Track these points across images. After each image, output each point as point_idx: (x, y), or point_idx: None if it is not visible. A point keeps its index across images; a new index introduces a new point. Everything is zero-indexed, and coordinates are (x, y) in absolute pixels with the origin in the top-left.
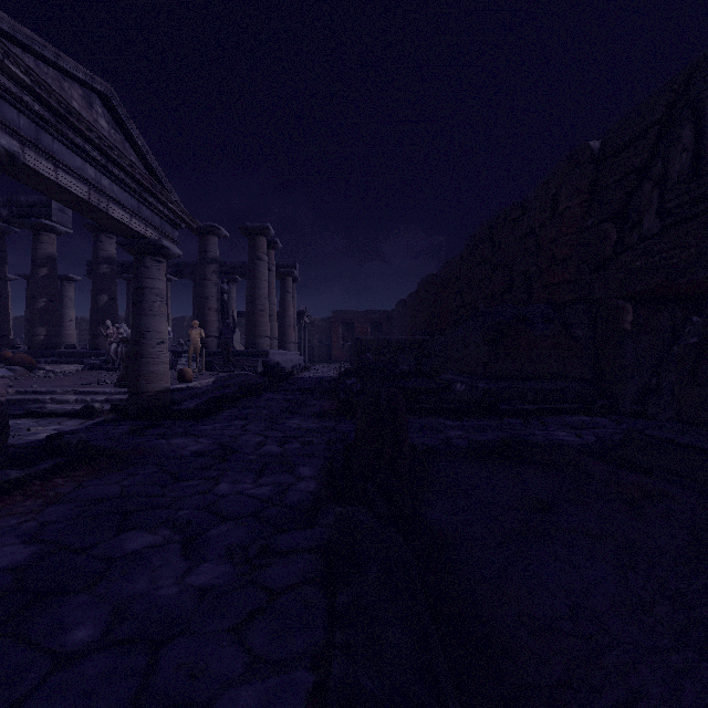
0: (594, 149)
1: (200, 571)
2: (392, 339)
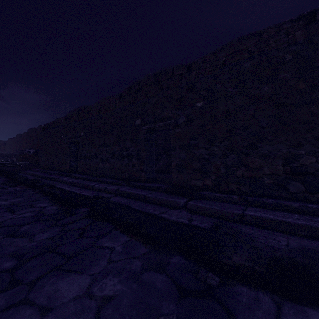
0: (42, 126)
1: None
2: (3, 153)
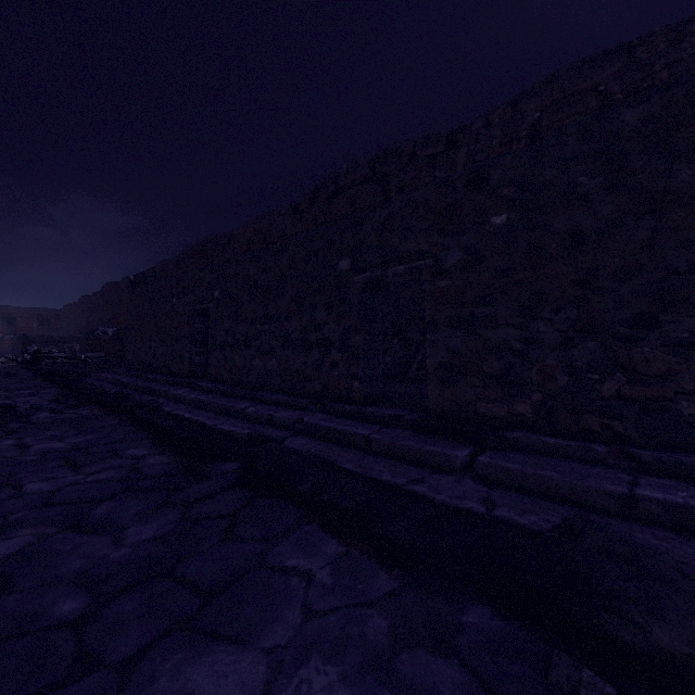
0: (132, 280)
1: (6, 371)
2: (55, 335)
